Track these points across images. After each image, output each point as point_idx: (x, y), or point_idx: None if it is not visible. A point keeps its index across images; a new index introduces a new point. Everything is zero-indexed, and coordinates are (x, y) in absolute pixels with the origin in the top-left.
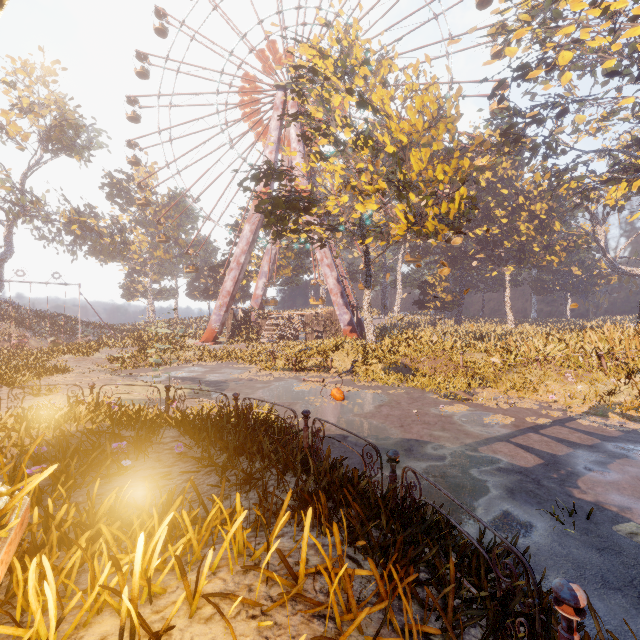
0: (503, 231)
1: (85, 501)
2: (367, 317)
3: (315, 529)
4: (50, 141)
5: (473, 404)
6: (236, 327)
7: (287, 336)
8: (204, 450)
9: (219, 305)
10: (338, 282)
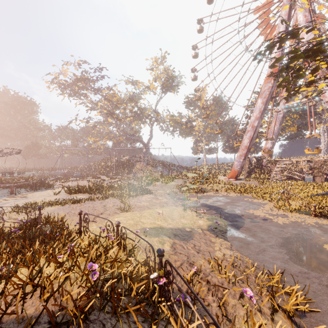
0: None
1: None
2: None
3: None
4: (163, 87)
5: None
6: (251, 169)
7: (294, 177)
8: None
9: (239, 155)
10: None
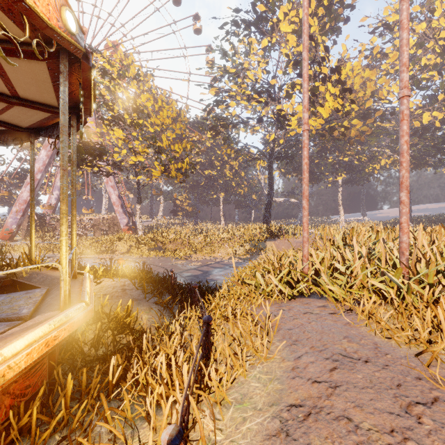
0: (218, 174)
1: None
2: (139, 221)
3: None
4: None
5: (188, 260)
6: None
7: (79, 234)
8: None
9: (16, 211)
10: (119, 198)
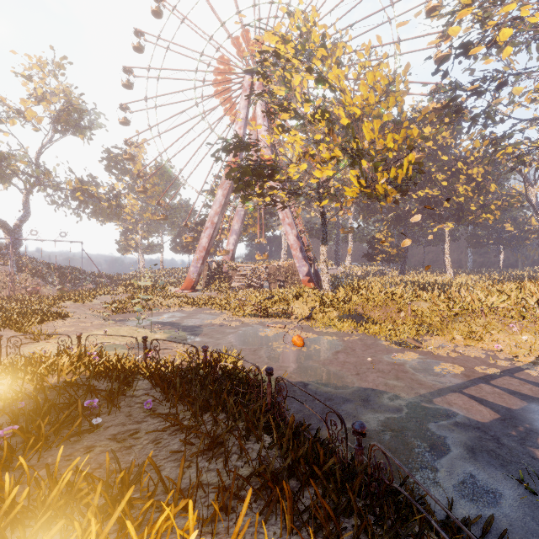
0: (443, 192)
1: (53, 463)
2: (323, 270)
3: (278, 520)
4: (59, 123)
5: (423, 352)
6: (211, 277)
7: (254, 285)
8: (172, 405)
9: (196, 258)
10: (297, 238)
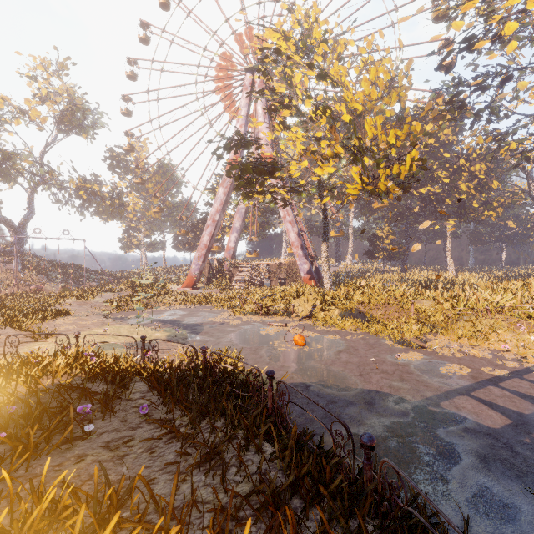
0: (445, 190)
1: (42, 473)
2: (325, 267)
3: None
4: (63, 123)
5: (427, 352)
6: (212, 275)
7: (255, 282)
8: (169, 410)
9: (197, 256)
10: (298, 236)
